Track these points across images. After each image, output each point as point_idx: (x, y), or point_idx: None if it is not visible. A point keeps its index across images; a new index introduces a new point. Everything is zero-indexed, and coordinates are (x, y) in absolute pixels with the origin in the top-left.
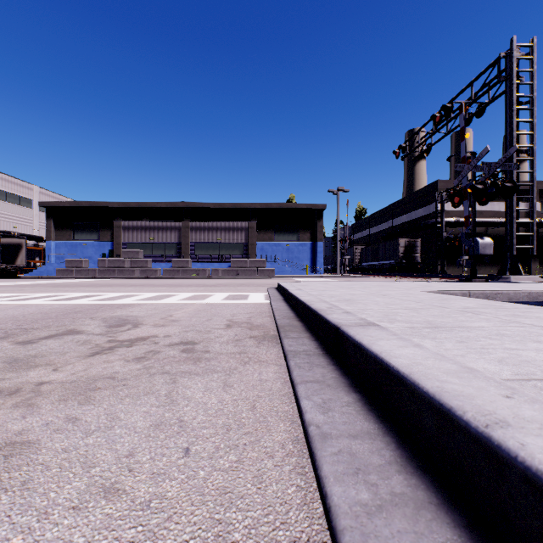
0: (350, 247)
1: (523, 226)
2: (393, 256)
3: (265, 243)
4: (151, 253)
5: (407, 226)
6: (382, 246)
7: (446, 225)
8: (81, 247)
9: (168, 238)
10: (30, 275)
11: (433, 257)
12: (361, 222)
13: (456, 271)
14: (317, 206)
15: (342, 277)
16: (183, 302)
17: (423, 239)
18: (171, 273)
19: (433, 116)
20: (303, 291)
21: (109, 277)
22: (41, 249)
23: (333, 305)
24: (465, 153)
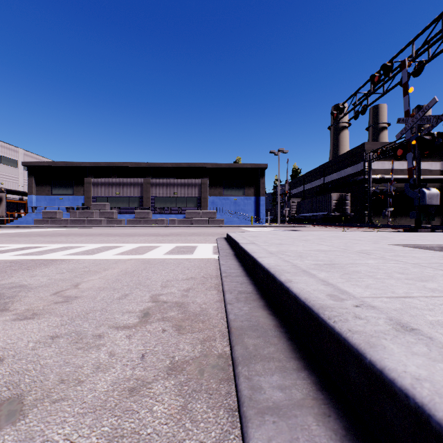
0: (288, 201)
1: (439, 182)
2: (326, 208)
3: (216, 198)
4: (117, 205)
5: (337, 182)
6: (316, 200)
7: (373, 181)
8: (59, 200)
9: (132, 193)
10: (12, 224)
11: (361, 209)
12: (296, 180)
13: (380, 221)
14: (260, 166)
15: (283, 226)
16: (118, 257)
17: (352, 194)
18: (134, 223)
19: (372, 76)
20: (258, 246)
21: (78, 226)
22: (25, 203)
23: (329, 283)
24: (408, 106)
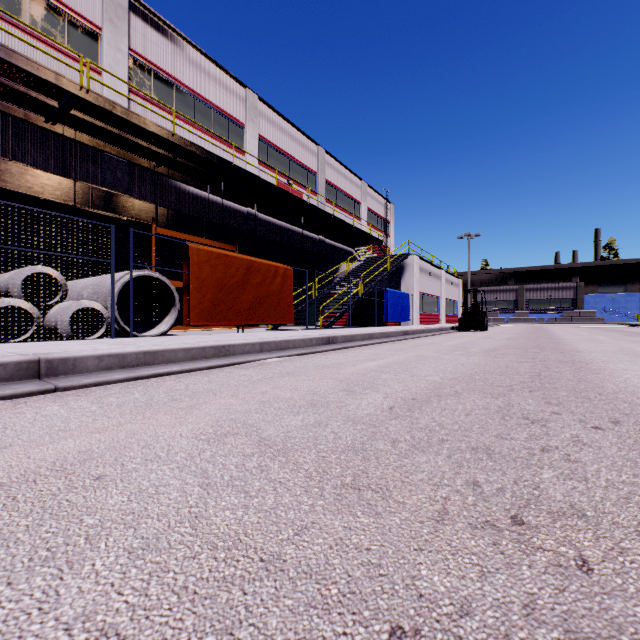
0: None
1: None
2: None
3: (587, 296)
4: (494, 307)
5: None
6: None
7: None
8: None
9: (507, 297)
10: None
11: None
12: None
13: None
14: None
15: None
16: None
17: None
18: (514, 321)
19: None
20: None
21: None
22: None
23: None
24: None
